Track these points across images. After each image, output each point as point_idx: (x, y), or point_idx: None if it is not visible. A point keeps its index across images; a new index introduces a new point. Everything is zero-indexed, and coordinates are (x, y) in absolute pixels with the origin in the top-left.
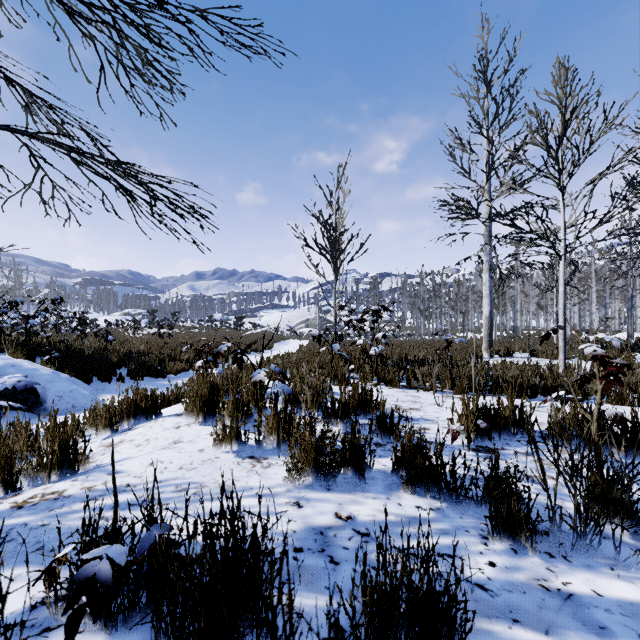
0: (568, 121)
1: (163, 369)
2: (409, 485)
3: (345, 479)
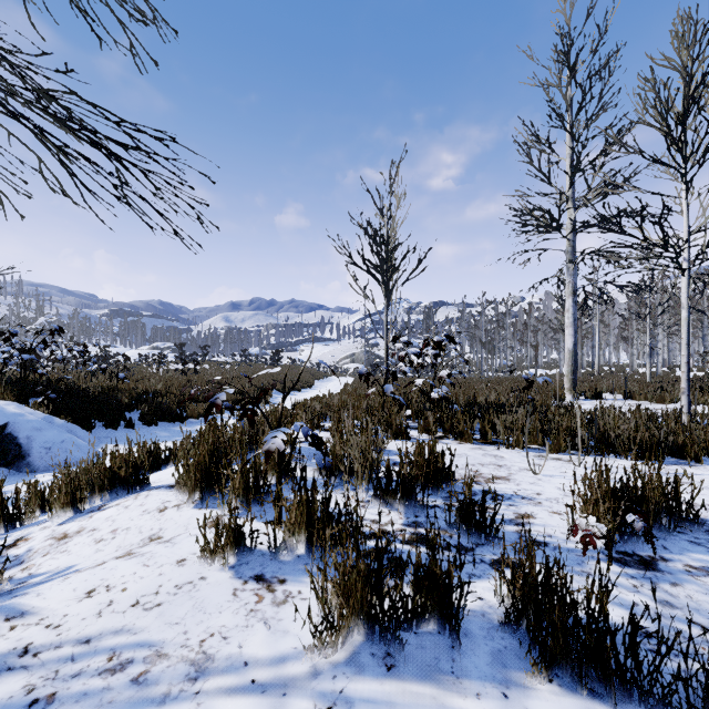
0: (695, 92)
1: (182, 412)
2: (543, 666)
3: (417, 636)
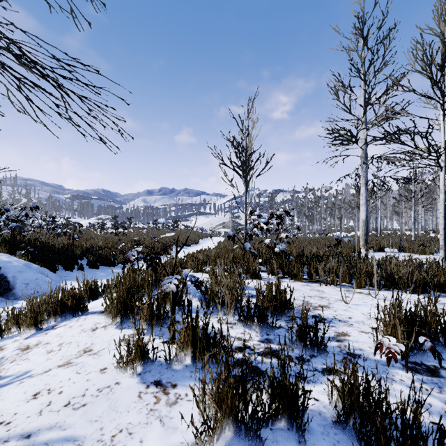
0: None
1: (114, 260)
2: None
3: (272, 432)
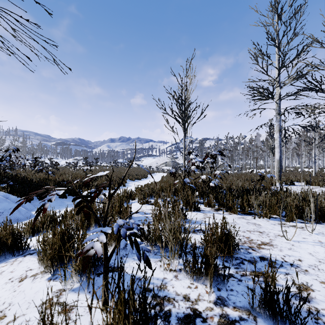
0: None
1: (80, 191)
2: None
3: None
